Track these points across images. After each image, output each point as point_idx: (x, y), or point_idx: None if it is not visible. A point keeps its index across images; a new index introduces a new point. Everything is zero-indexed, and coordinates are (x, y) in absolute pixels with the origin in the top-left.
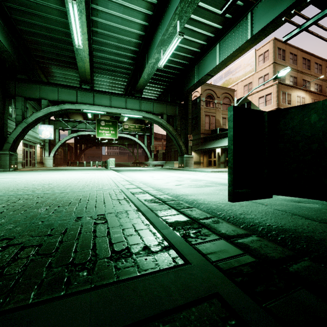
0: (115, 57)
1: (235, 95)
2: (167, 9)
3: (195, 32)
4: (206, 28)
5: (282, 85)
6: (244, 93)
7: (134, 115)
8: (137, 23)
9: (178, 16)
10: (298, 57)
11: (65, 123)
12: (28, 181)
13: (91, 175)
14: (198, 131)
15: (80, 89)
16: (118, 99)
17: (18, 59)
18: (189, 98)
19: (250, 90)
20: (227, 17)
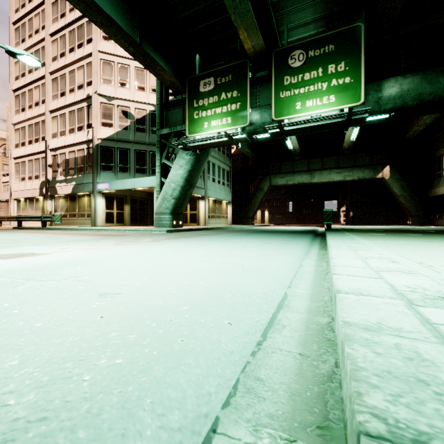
0: None
1: None
2: None
3: None
4: None
5: None
6: None
7: None
8: None
9: None
10: None
11: None
12: None
13: None
14: None
15: None
16: None
17: None
18: None
19: None
20: None
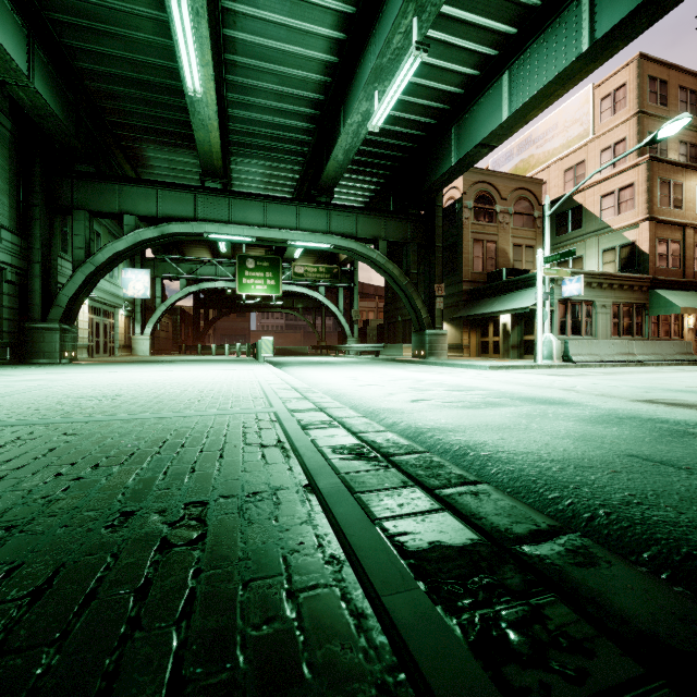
0: (274, 119)
1: (543, 193)
2: None
3: (454, 47)
4: (478, 37)
5: (661, 164)
6: (565, 187)
7: (315, 243)
8: (322, 37)
9: (414, 5)
10: None
11: (175, 265)
12: (76, 388)
13: (218, 374)
14: (457, 275)
15: (202, 191)
16: (281, 209)
17: (78, 132)
18: (437, 202)
19: (579, 179)
20: (529, 4)
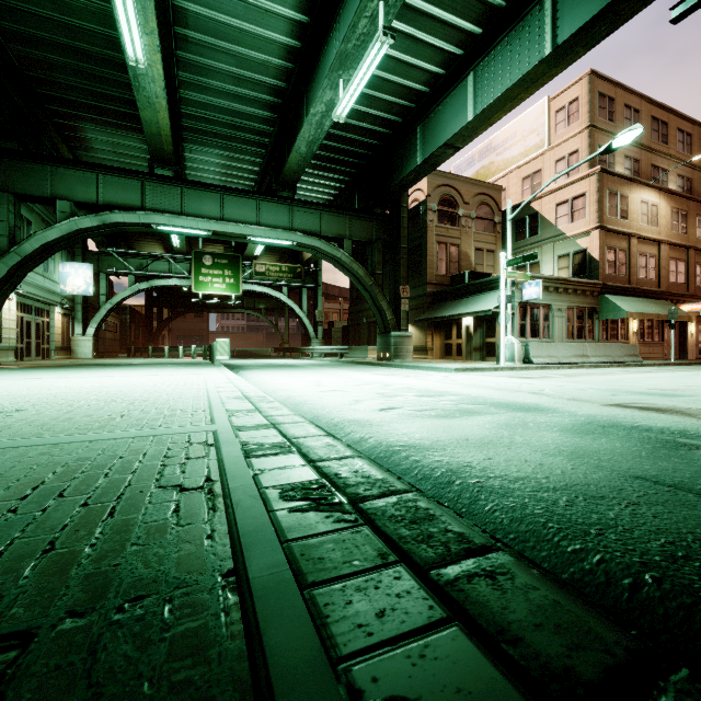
0: (231, 105)
1: (502, 199)
2: None
3: (420, 43)
4: (444, 34)
5: (610, 176)
6: (523, 194)
7: (276, 239)
8: (283, 18)
9: None
10: (643, 115)
11: (122, 259)
12: None
13: (162, 380)
14: (422, 277)
15: (150, 178)
16: (239, 202)
17: None
18: (402, 203)
19: (536, 187)
20: (494, 4)
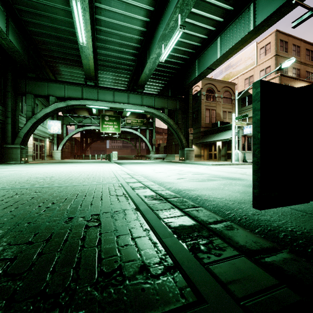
0: (118, 54)
1: (235, 88)
2: (168, 4)
3: (196, 26)
4: (207, 22)
5: (285, 77)
6: (245, 86)
7: (136, 109)
8: (139, 20)
9: (179, 9)
10: (301, 48)
11: (72, 118)
12: (32, 174)
13: (94, 168)
14: (198, 124)
15: (85, 86)
16: (121, 94)
17: (28, 59)
18: (189, 92)
19: (251, 83)
20: (228, 9)
